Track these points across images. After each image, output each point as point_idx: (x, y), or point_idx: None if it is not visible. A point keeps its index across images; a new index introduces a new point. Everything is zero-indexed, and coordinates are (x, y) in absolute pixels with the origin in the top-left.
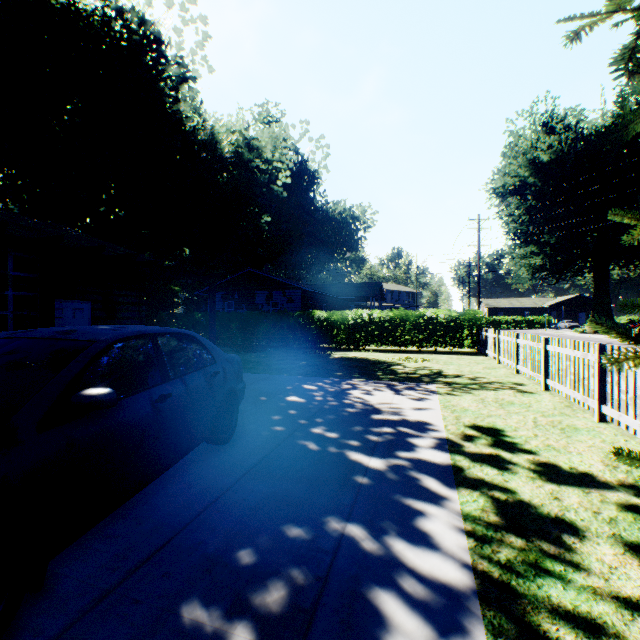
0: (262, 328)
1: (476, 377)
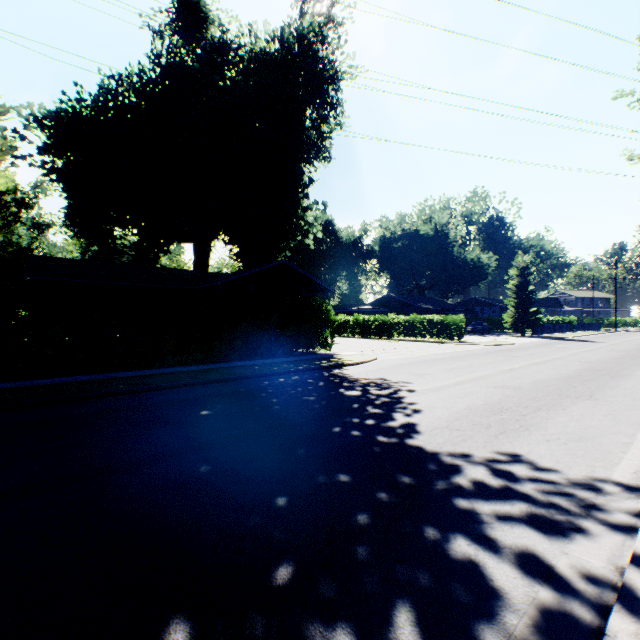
0: None
1: None
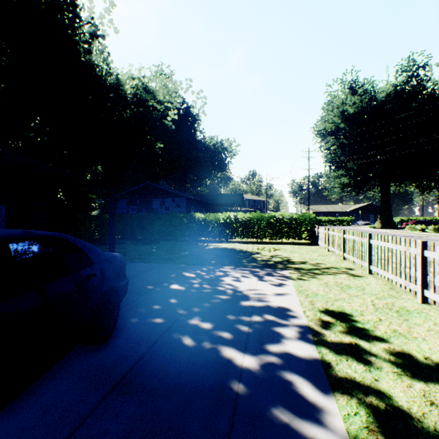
0: (156, 226)
1: (316, 263)
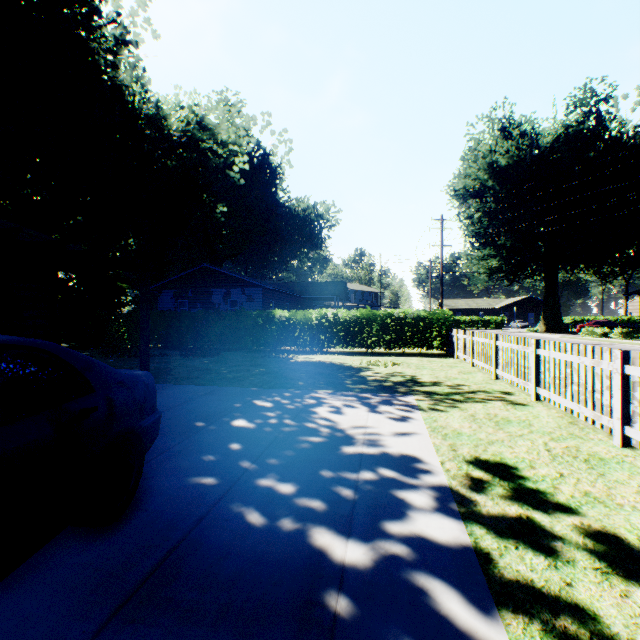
0: (216, 329)
1: (455, 384)
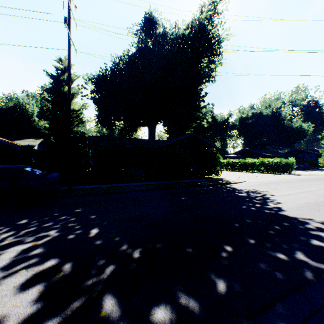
0: None
1: None
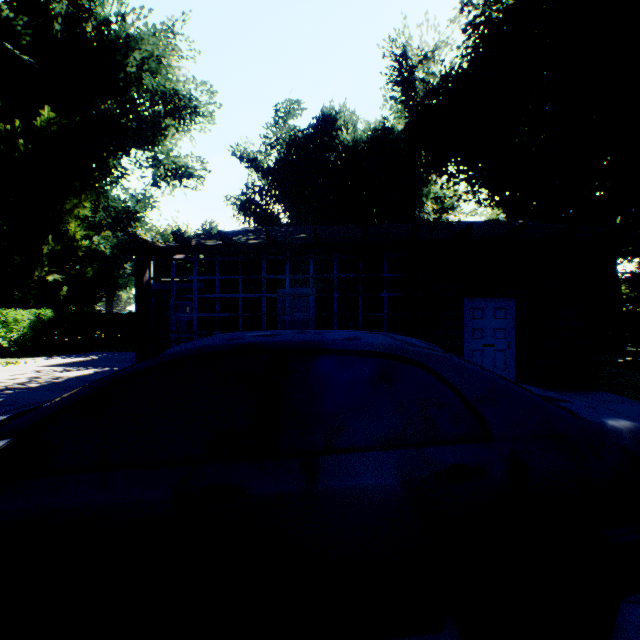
0: None
1: None
